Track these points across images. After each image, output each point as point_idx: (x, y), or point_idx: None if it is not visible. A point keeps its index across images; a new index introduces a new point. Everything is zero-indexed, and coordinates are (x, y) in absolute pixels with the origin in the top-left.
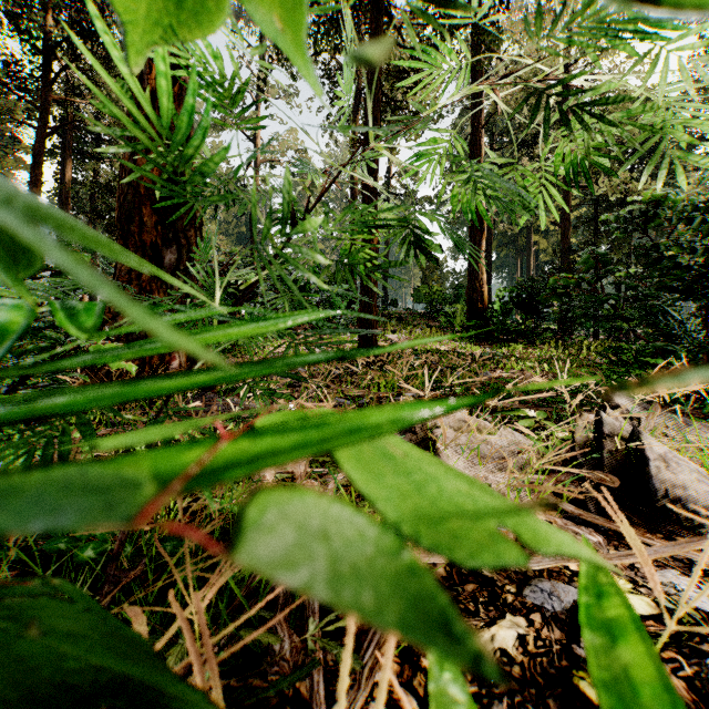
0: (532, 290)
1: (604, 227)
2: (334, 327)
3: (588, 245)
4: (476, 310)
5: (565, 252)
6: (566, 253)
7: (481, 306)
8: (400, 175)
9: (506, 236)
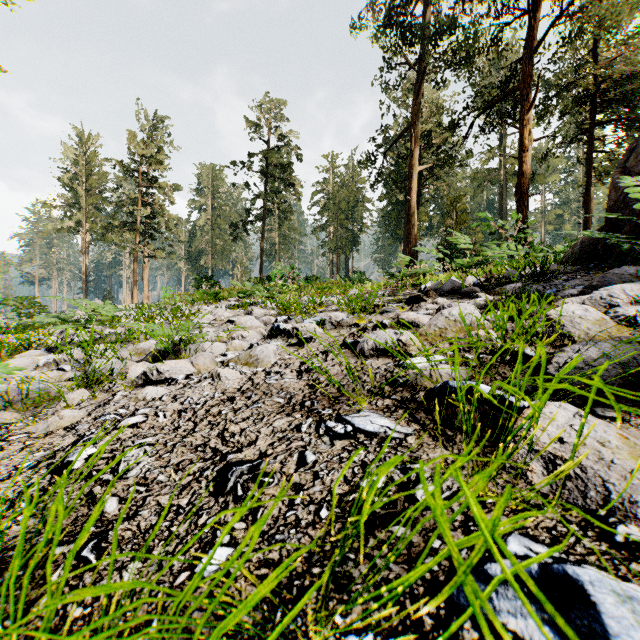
0: None
1: None
2: None
3: None
4: None
5: None
6: None
7: None
8: None
9: None
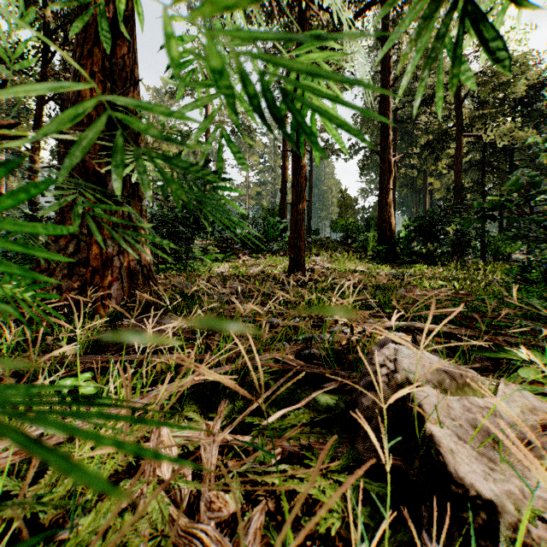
0: (432, 221)
1: (533, 150)
2: (268, 251)
3: (477, 184)
4: (385, 237)
5: (458, 189)
6: (459, 190)
7: (389, 234)
8: (321, 131)
9: (406, 179)
